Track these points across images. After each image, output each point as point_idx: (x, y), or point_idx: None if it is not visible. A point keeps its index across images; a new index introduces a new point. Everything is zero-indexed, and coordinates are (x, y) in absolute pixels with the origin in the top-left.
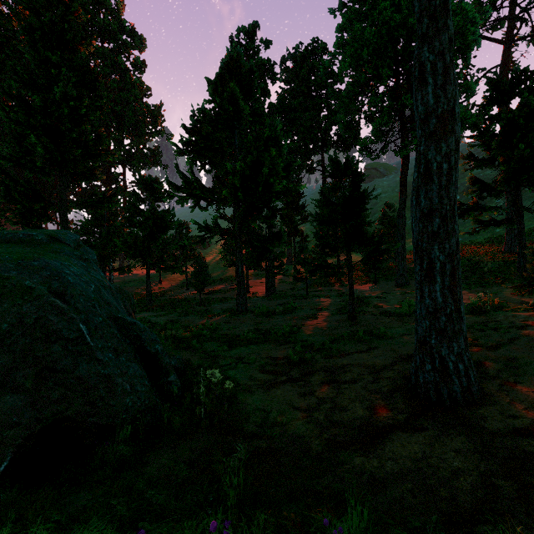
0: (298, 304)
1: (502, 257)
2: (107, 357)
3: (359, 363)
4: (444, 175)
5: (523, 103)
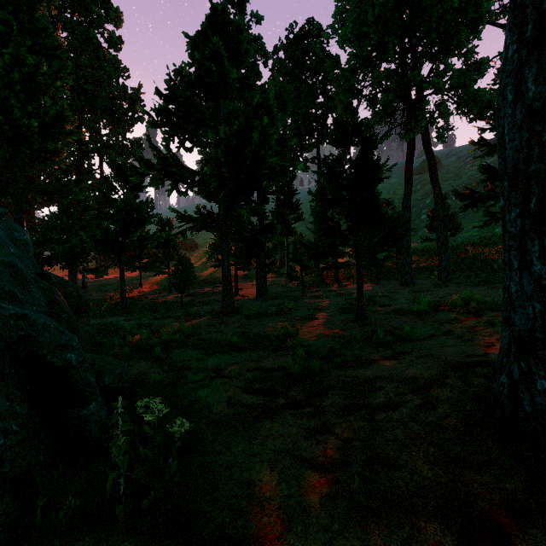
0: (293, 304)
1: None
2: None
3: (391, 375)
4: None
5: None
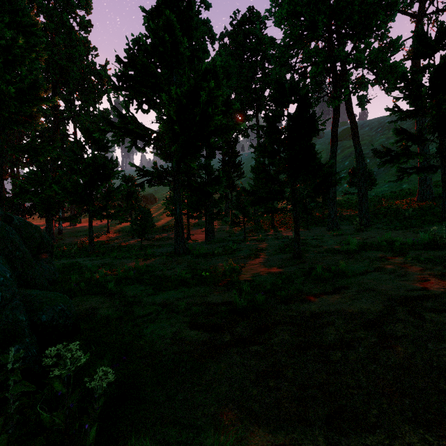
0: (237, 246)
1: (417, 205)
2: None
3: (337, 310)
4: None
5: None
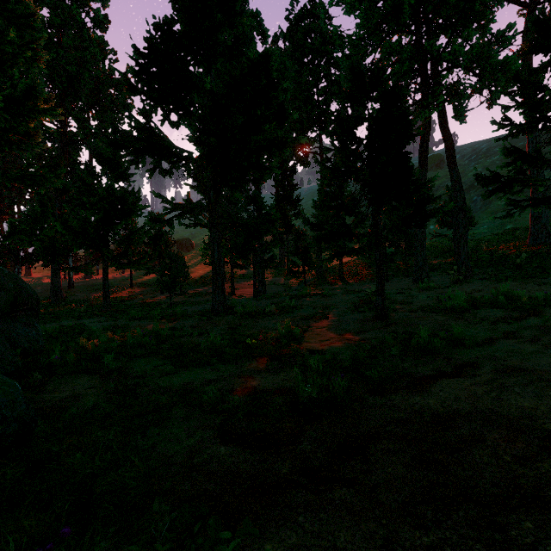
0: (295, 303)
1: (530, 250)
2: None
3: (477, 409)
4: None
5: None
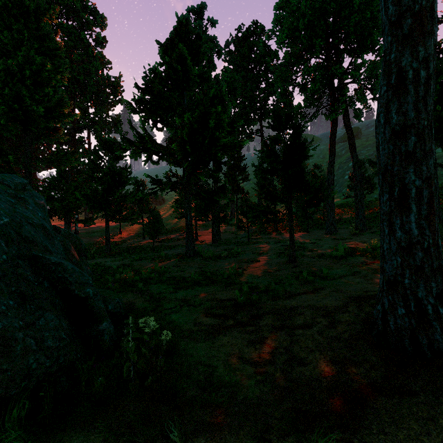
0: (241, 249)
1: None
2: (4, 305)
3: (309, 305)
4: (421, 84)
5: (439, 71)
